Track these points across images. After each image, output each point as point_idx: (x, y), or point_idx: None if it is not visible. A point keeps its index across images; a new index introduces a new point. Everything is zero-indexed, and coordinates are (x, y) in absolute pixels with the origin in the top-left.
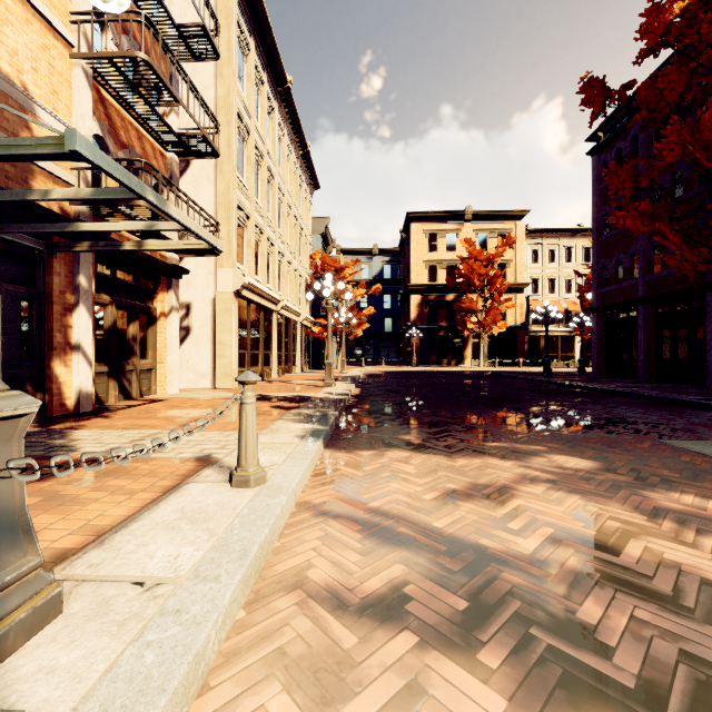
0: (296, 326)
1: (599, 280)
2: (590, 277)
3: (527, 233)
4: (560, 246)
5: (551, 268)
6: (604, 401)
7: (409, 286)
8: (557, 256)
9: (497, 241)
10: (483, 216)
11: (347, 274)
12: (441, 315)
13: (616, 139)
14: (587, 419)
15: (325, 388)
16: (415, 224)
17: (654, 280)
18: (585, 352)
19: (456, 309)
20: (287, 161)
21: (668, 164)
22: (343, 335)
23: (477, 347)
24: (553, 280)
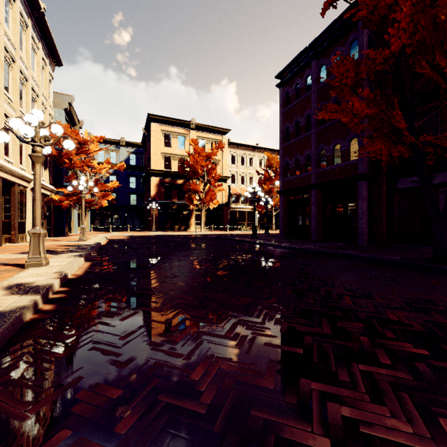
0: (26, 192)
1: (283, 172)
2: (265, 175)
3: (229, 144)
4: (247, 155)
5: (242, 168)
6: (337, 264)
7: (150, 170)
8: (245, 161)
9: (213, 145)
10: (202, 128)
11: (93, 150)
12: (174, 194)
13: (296, 77)
14: (414, 312)
15: (22, 272)
16: (154, 124)
17: (321, 173)
18: (260, 221)
19: (185, 190)
20: (8, 5)
21: (391, 53)
22: (83, 203)
23: (199, 217)
24: (243, 176)
